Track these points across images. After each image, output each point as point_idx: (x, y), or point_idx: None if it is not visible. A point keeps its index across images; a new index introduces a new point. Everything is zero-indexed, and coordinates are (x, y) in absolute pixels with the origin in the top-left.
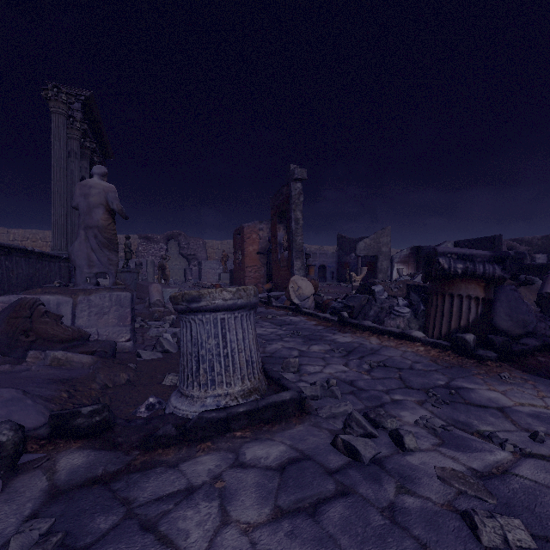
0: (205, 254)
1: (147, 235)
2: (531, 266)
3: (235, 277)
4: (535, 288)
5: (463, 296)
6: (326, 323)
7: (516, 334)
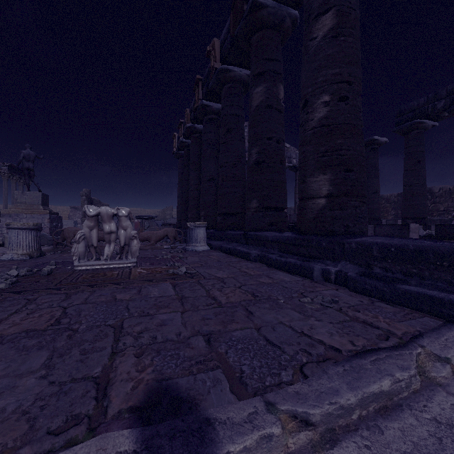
0: None
1: (75, 206)
2: None
3: None
4: None
5: None
6: None
7: None
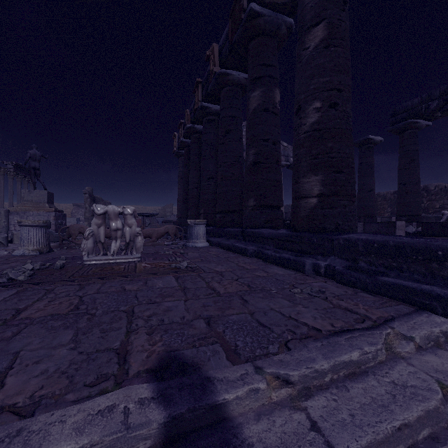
0: None
1: (77, 204)
2: None
3: None
4: None
5: None
6: None
7: None
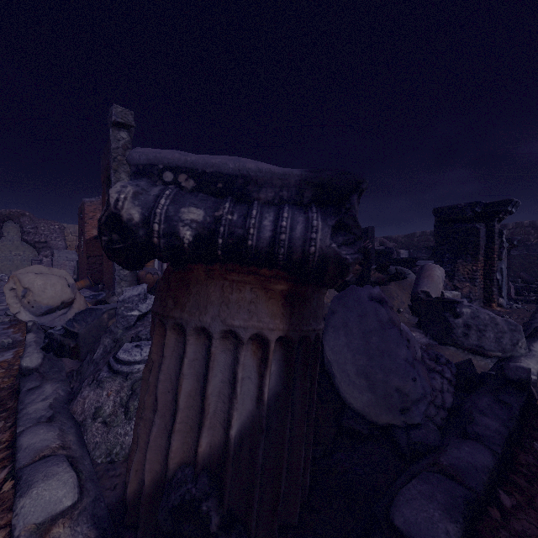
0: (64, 242)
1: None
2: (398, 260)
3: (79, 270)
4: (408, 284)
5: (213, 336)
6: (6, 379)
7: (384, 422)
